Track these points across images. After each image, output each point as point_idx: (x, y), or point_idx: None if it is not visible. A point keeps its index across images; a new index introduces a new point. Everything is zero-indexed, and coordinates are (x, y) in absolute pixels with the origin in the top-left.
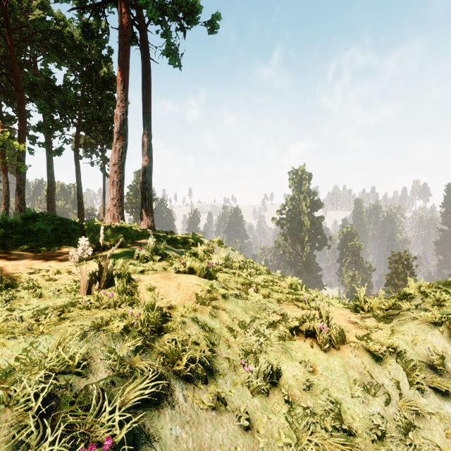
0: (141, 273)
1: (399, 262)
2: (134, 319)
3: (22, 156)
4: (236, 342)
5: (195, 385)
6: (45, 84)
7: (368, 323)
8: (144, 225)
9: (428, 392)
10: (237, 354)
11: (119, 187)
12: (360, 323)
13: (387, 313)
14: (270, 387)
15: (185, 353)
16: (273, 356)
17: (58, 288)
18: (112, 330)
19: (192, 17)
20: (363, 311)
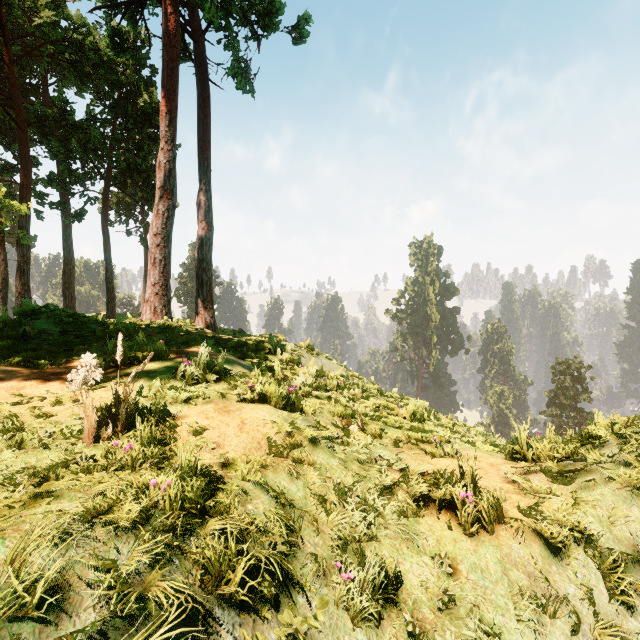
0: (186, 403)
1: (566, 373)
2: (158, 496)
3: (25, 222)
4: (329, 522)
5: (257, 615)
6: (59, 119)
7: (535, 484)
8: (201, 322)
9: (638, 606)
10: (331, 546)
11: (163, 267)
12: (523, 485)
13: (565, 467)
14: (383, 605)
15: (241, 558)
16: (388, 546)
17: (50, 431)
18: (118, 518)
19: (270, 21)
20: (526, 460)
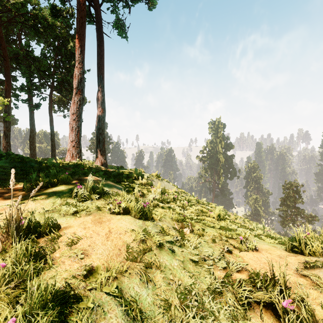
0: (74, 215)
1: (290, 188)
2: None
3: (8, 109)
4: None
5: None
6: (26, 55)
7: None
8: (99, 162)
9: None
10: None
11: (77, 131)
12: (317, 282)
13: None
14: None
15: None
16: None
17: None
18: None
19: None
20: (302, 253)
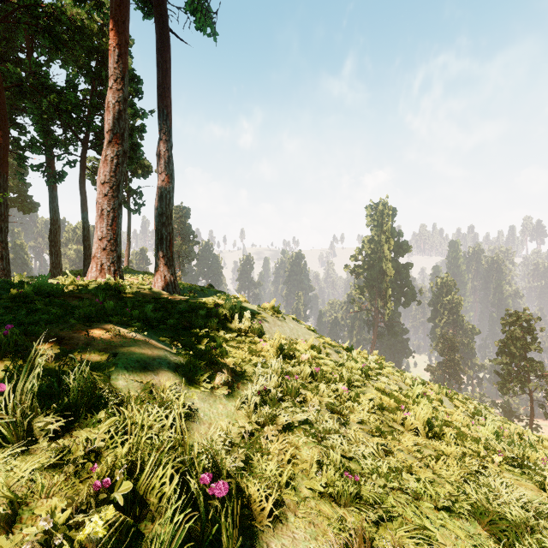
0: None
1: (516, 324)
2: None
3: (2, 182)
4: None
5: None
6: (37, 84)
7: None
8: (160, 279)
9: None
10: None
11: (112, 219)
12: None
13: None
14: None
15: None
16: None
17: None
18: None
19: None
20: None
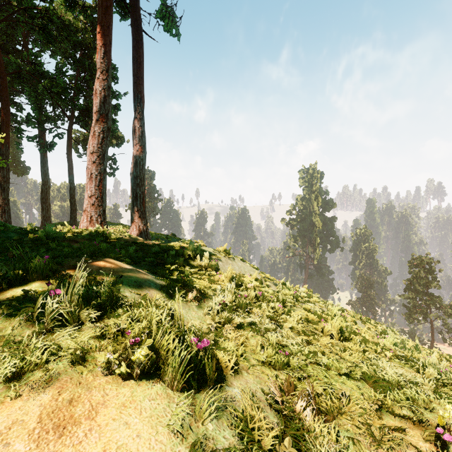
0: (8, 384)
1: (420, 266)
2: None
3: (5, 151)
4: None
5: None
6: (33, 71)
7: None
8: (135, 228)
9: None
10: None
11: (99, 181)
12: None
13: None
14: None
15: None
16: None
17: None
18: None
19: None
20: None
